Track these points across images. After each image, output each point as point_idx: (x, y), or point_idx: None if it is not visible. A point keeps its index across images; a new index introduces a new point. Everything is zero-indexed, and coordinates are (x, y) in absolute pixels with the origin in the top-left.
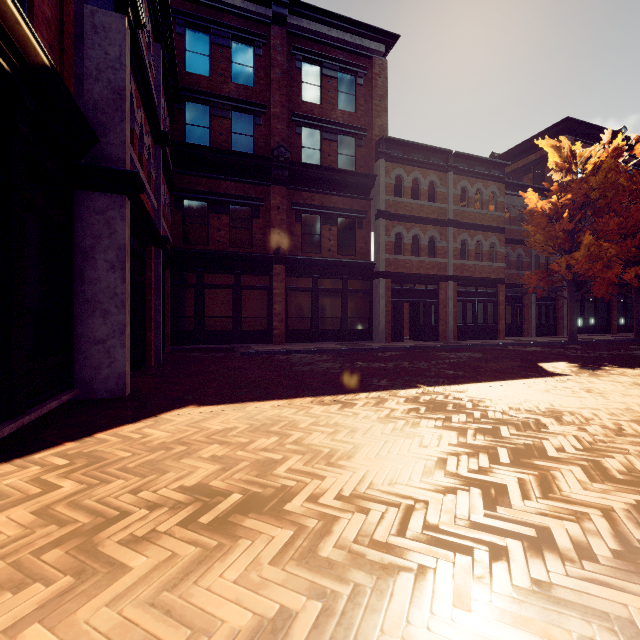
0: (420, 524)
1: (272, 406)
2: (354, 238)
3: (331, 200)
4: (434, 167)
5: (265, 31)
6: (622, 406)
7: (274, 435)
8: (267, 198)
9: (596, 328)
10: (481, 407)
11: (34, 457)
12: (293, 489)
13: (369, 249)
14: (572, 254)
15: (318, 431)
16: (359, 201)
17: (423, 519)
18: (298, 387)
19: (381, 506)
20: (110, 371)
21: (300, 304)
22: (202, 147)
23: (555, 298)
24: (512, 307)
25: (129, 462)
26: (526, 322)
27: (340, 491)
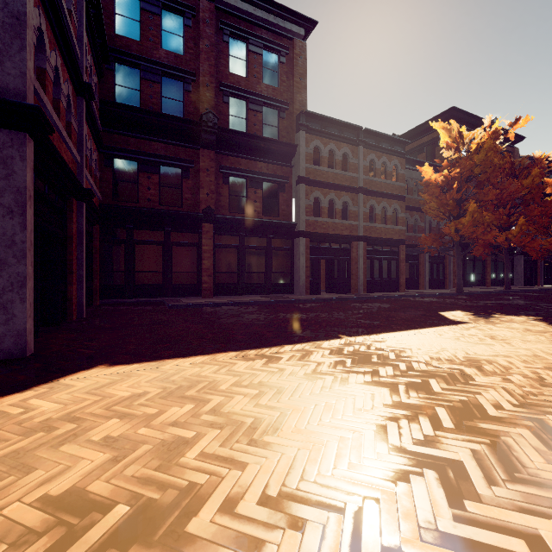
0: (376, 545)
1: (192, 363)
2: (277, 201)
3: (256, 165)
4: (347, 141)
5: (194, 4)
6: (529, 352)
7: (189, 401)
8: (196, 160)
9: (474, 282)
10: (404, 358)
11: None
12: (203, 489)
13: (291, 211)
14: (460, 219)
15: (240, 394)
16: (282, 168)
17: (378, 534)
18: (222, 340)
19: (320, 512)
20: (7, 329)
21: (228, 260)
22: (132, 108)
23: (444, 257)
24: (410, 264)
25: None
26: (421, 277)
27: (265, 488)
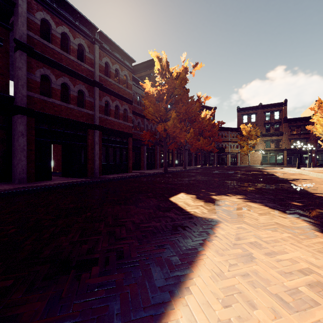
0: None
1: None
2: None
3: None
4: (83, 33)
5: None
6: None
7: None
8: None
9: (168, 164)
10: None
11: None
12: None
13: (7, 82)
14: (167, 122)
15: None
16: None
17: None
18: None
19: None
20: None
21: None
22: None
23: (154, 149)
24: (135, 153)
25: None
26: (142, 161)
27: None
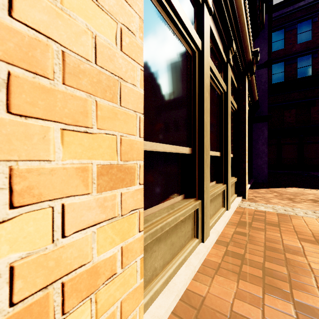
0: None
1: None
2: None
3: None
4: None
5: None
6: None
7: None
8: None
9: None
10: None
11: (260, 189)
12: None
13: None
14: None
15: None
16: None
17: None
18: None
19: None
20: (262, 174)
21: None
22: (281, 82)
23: None
24: None
25: (286, 193)
26: None
27: None
